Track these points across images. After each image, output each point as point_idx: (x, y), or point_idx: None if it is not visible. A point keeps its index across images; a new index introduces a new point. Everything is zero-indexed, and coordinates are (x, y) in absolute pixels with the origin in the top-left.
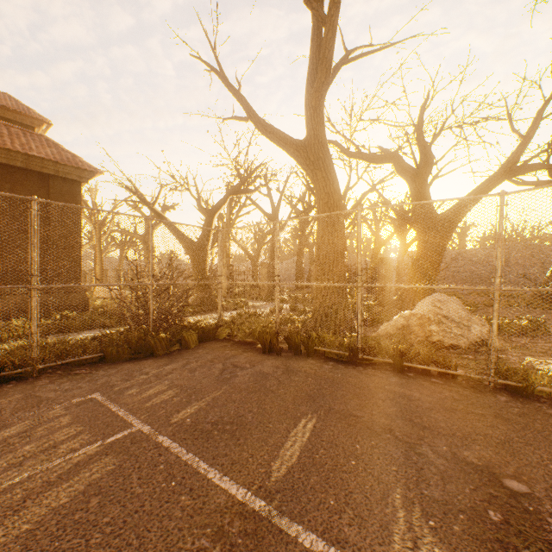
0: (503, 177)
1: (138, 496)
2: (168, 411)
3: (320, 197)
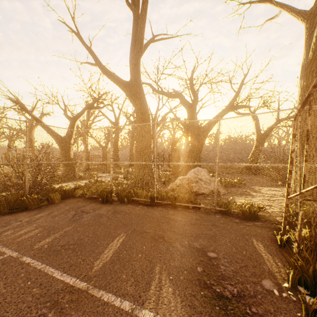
0: (228, 110)
1: (2, 294)
2: (33, 242)
3: (138, 114)
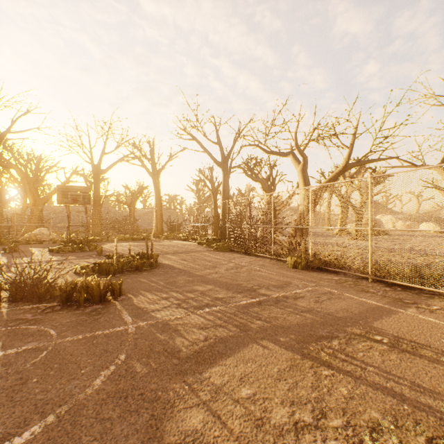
0: None
1: None
2: None
3: None
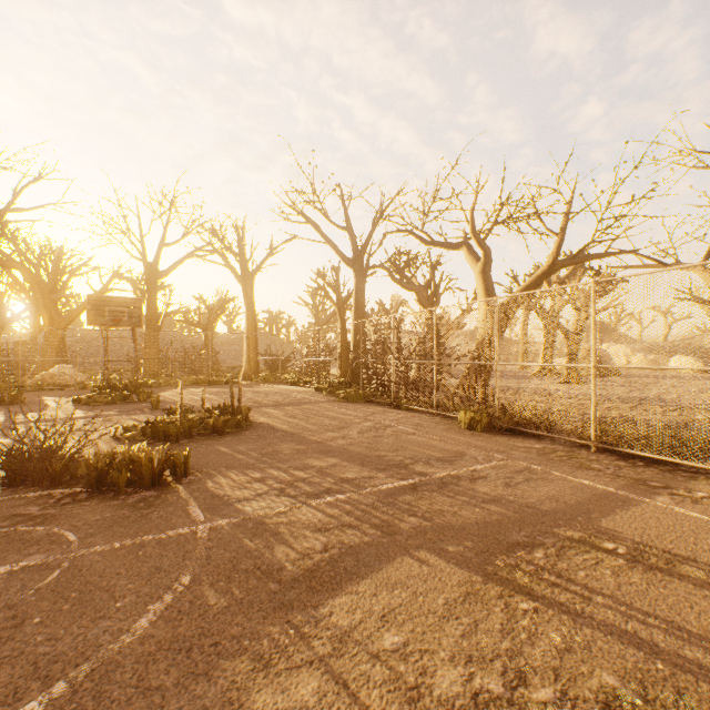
0: None
1: None
2: None
3: None
